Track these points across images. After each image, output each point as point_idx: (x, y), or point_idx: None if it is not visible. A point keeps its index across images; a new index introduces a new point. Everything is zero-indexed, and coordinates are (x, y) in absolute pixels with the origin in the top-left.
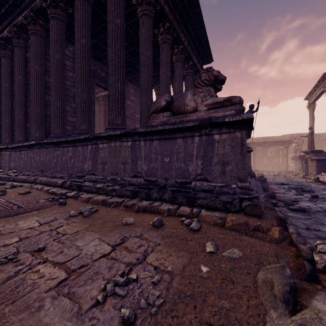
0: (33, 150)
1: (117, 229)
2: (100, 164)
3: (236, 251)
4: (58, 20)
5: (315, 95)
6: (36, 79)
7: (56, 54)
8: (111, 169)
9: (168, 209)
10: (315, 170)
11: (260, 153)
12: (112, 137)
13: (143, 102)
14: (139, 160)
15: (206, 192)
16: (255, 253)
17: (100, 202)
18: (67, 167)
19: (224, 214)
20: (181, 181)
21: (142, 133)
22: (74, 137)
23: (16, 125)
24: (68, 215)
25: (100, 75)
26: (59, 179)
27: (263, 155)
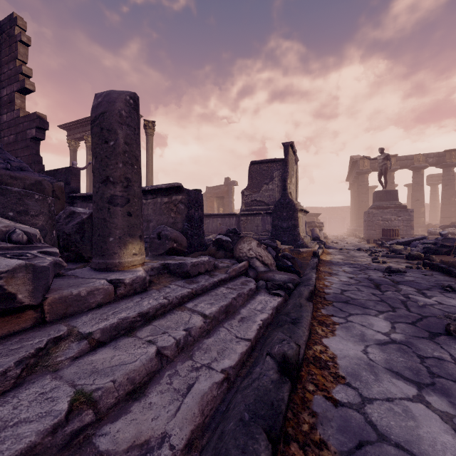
0: None
1: None
2: None
3: None
4: None
5: None
6: None
7: None
8: None
9: None
10: None
11: None
12: None
13: None
14: None
15: None
16: None
17: None
18: None
19: None
20: None
21: None
22: None
23: None
24: None
25: None
26: None
27: None
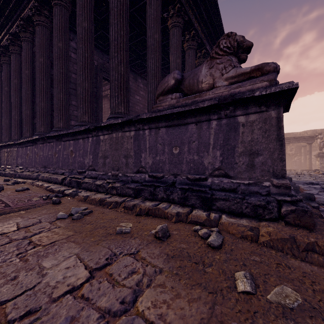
0: (37, 145)
1: (107, 241)
2: (100, 158)
3: (289, 291)
4: (61, 6)
5: None
6: (41, 72)
7: (59, 43)
8: (112, 164)
9: (177, 213)
10: None
11: None
12: (113, 127)
13: (151, 90)
14: (143, 152)
15: (226, 191)
16: (323, 297)
17: (97, 202)
18: (68, 162)
19: (254, 223)
20: (193, 177)
21: (147, 119)
22: (74, 129)
23: (23, 120)
24: (55, 217)
25: (108, 68)
26: (60, 175)
27: None
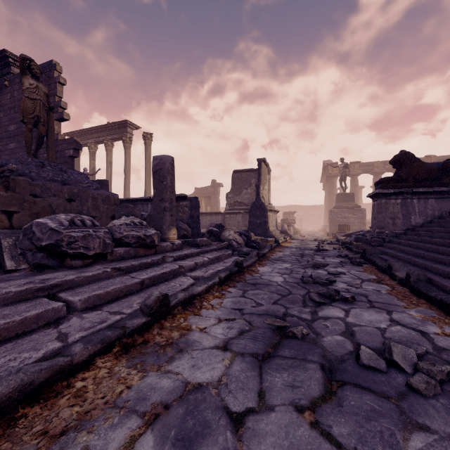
0: None
1: None
2: None
3: None
4: None
5: None
6: None
7: None
8: None
9: None
10: None
11: None
12: None
13: None
14: None
15: None
16: None
17: None
18: None
19: None
20: None
21: None
22: None
23: None
24: None
25: None
26: None
27: None
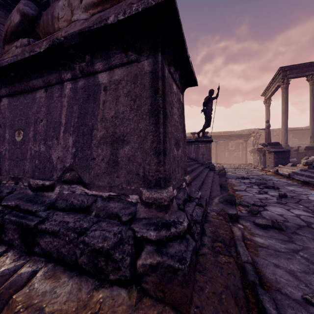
0: None
1: None
2: None
3: None
4: None
5: (270, 90)
6: None
7: None
8: None
9: None
10: (273, 162)
11: (222, 147)
12: None
13: None
14: None
15: (76, 212)
16: None
17: None
18: None
19: (84, 294)
20: (35, 183)
21: None
22: None
23: None
24: None
25: None
26: None
27: (224, 148)
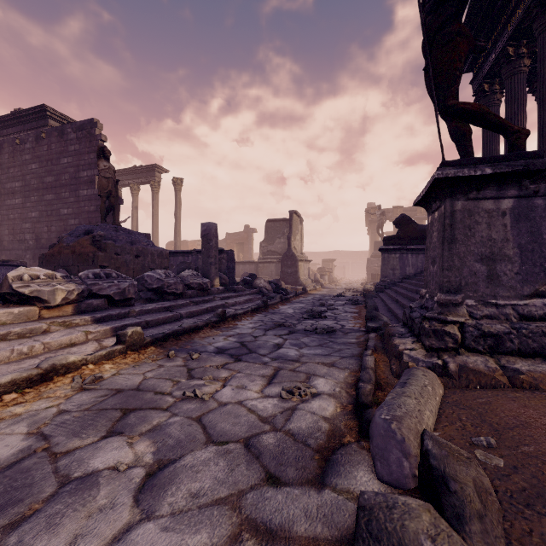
0: None
1: None
2: None
3: None
4: None
5: None
6: None
7: None
8: None
9: None
10: None
11: None
12: None
13: None
14: None
15: None
16: None
17: None
18: None
19: None
20: None
21: None
22: None
23: None
24: None
25: None
26: None
27: None
